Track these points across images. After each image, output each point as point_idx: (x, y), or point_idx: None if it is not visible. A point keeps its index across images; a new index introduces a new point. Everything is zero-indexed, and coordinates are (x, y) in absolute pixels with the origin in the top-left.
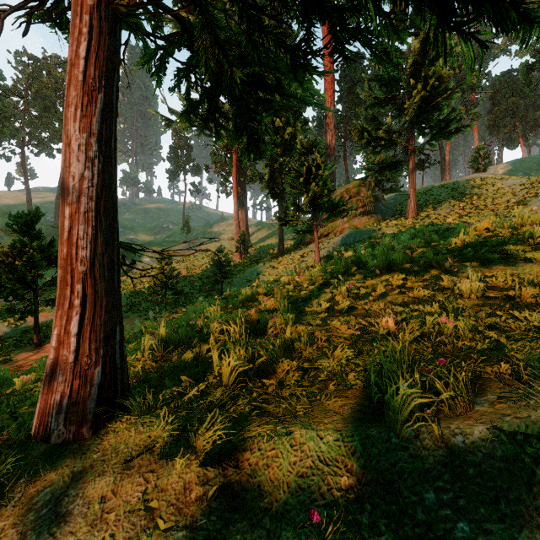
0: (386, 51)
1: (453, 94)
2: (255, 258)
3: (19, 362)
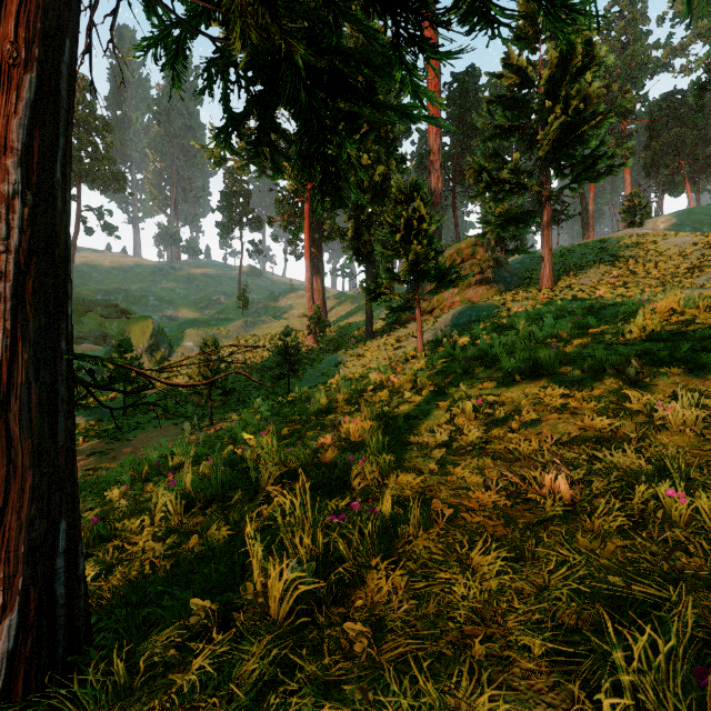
0: (566, 5)
1: (604, 120)
2: (334, 342)
3: None
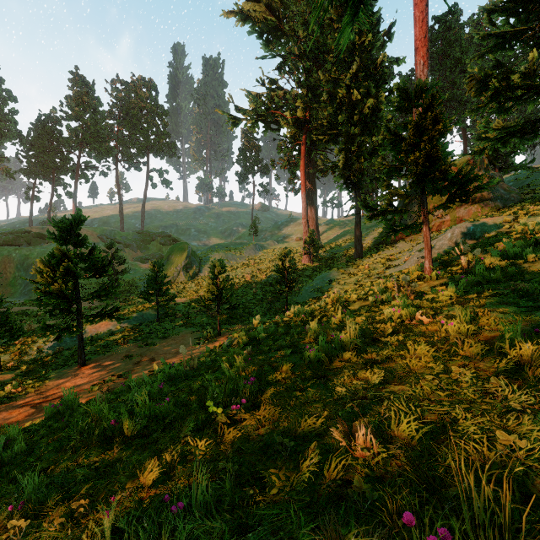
0: None
1: None
2: (326, 261)
3: (51, 390)
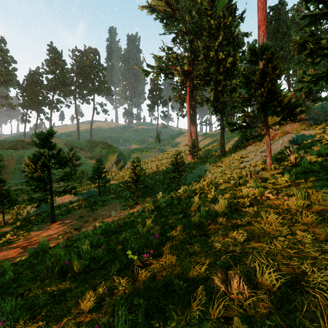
0: None
1: None
2: (202, 158)
3: (33, 238)
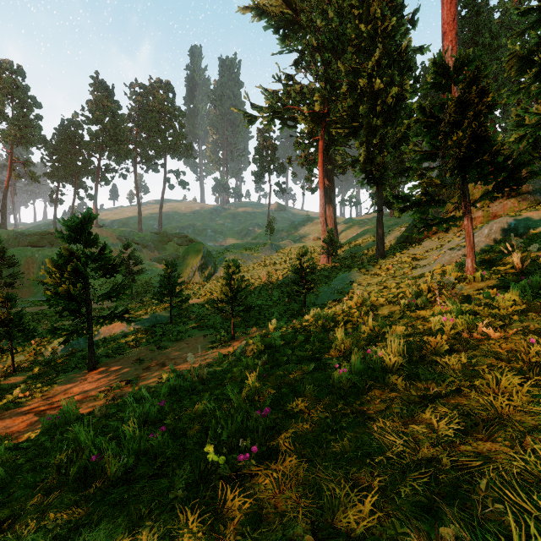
0: None
1: None
2: (345, 261)
3: (58, 396)
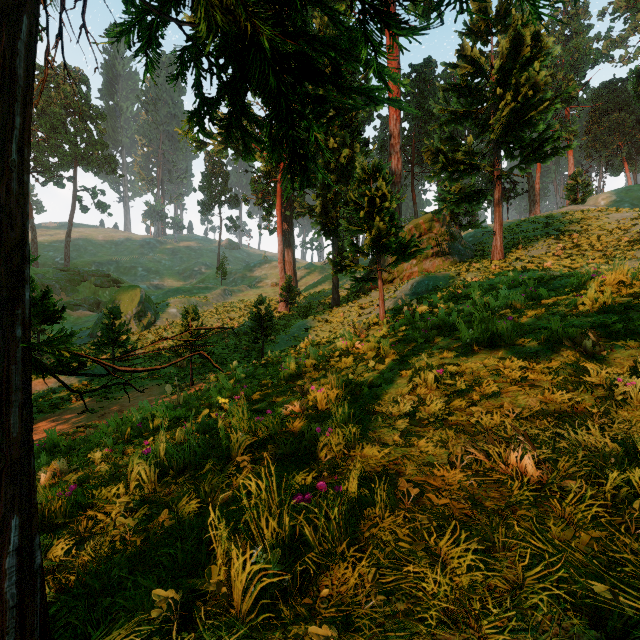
0: None
1: (551, 105)
2: (304, 309)
3: None
